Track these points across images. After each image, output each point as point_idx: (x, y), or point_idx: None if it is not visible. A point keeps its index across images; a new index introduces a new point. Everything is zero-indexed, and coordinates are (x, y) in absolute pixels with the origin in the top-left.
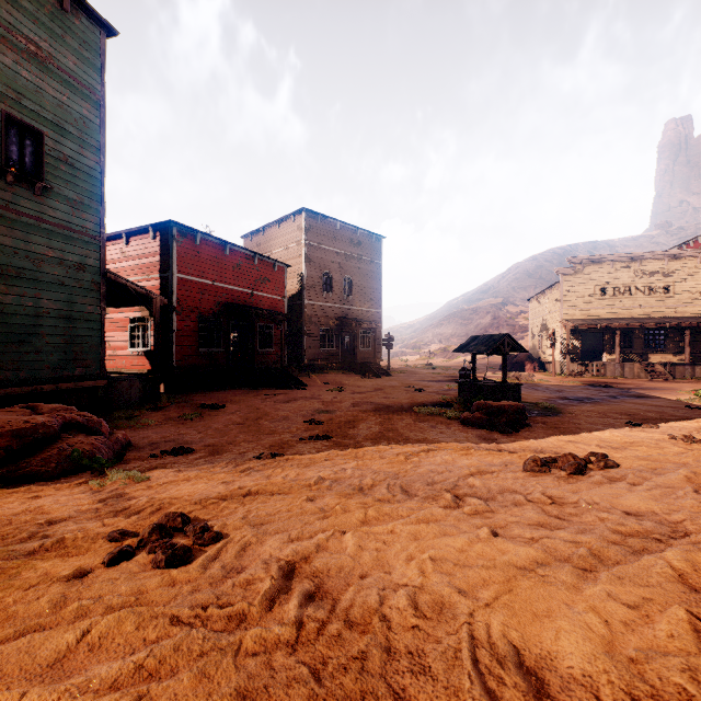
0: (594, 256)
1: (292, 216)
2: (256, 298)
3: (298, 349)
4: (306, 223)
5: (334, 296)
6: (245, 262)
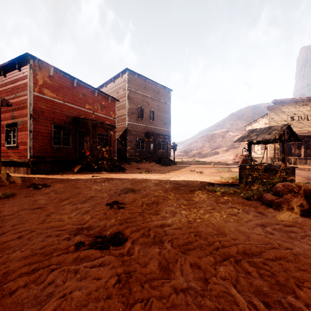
0: (287, 99)
1: (121, 74)
2: (96, 116)
3: (124, 149)
4: (128, 77)
5: (144, 120)
6: (88, 93)
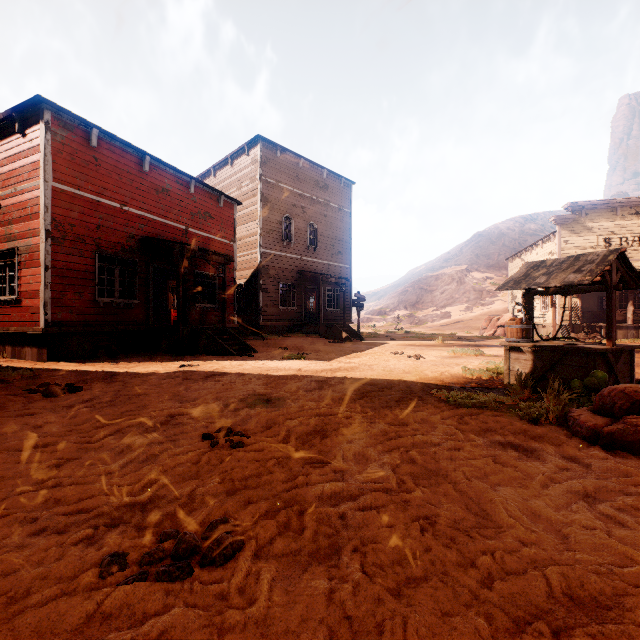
0: (597, 202)
1: (246, 147)
2: (193, 237)
3: (252, 308)
4: (261, 155)
5: (296, 245)
6: (176, 187)
